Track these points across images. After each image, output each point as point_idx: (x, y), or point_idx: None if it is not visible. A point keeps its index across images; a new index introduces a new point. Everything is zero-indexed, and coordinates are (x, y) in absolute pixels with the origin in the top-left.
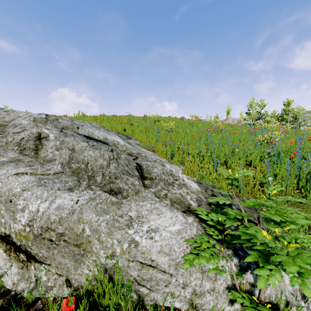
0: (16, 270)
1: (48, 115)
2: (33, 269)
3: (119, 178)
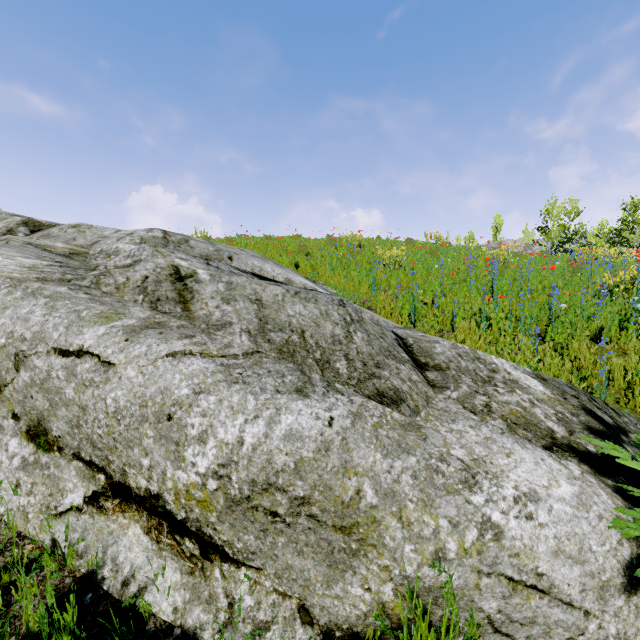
0: (177, 577)
1: (168, 233)
2: (220, 579)
3: (384, 366)
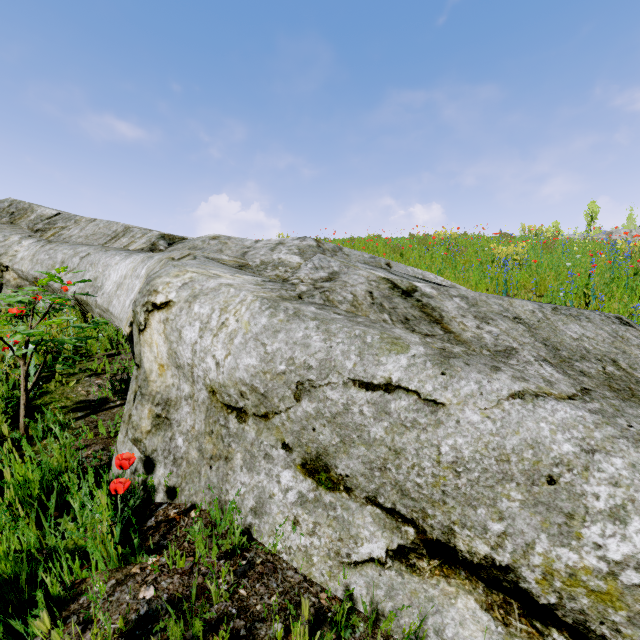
0: None
1: (320, 241)
2: None
3: None
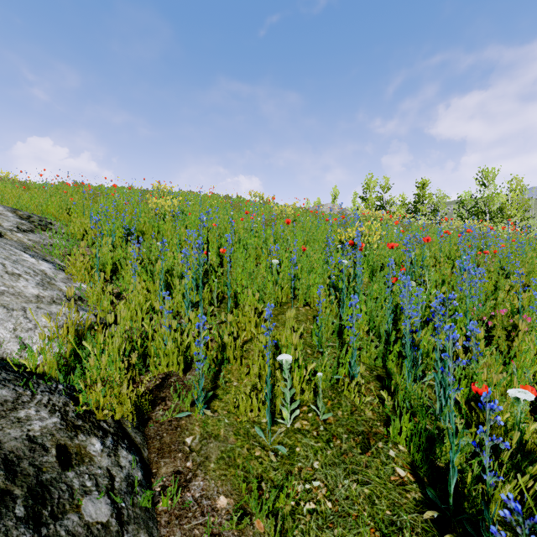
0: None
1: None
2: None
3: None
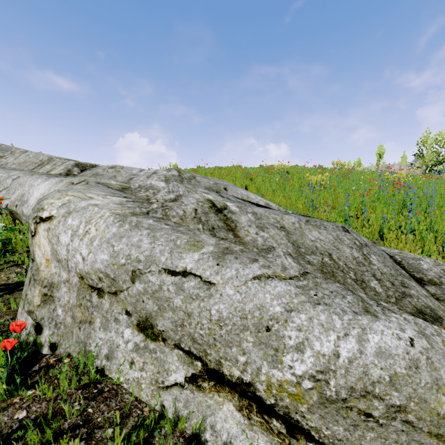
0: None
1: (181, 172)
2: None
3: (408, 285)
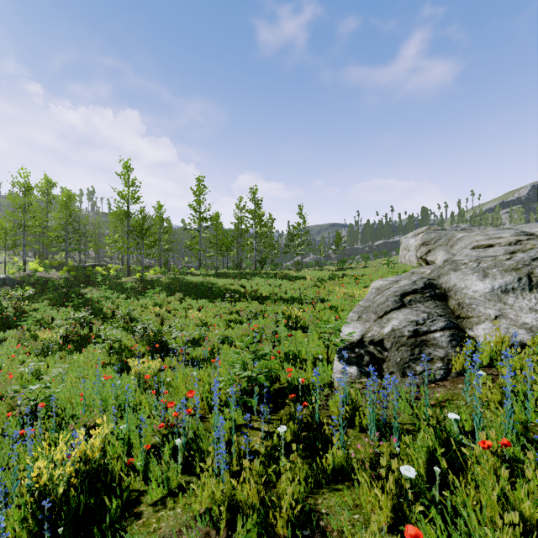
0: None
1: (444, 263)
2: None
3: (367, 313)
